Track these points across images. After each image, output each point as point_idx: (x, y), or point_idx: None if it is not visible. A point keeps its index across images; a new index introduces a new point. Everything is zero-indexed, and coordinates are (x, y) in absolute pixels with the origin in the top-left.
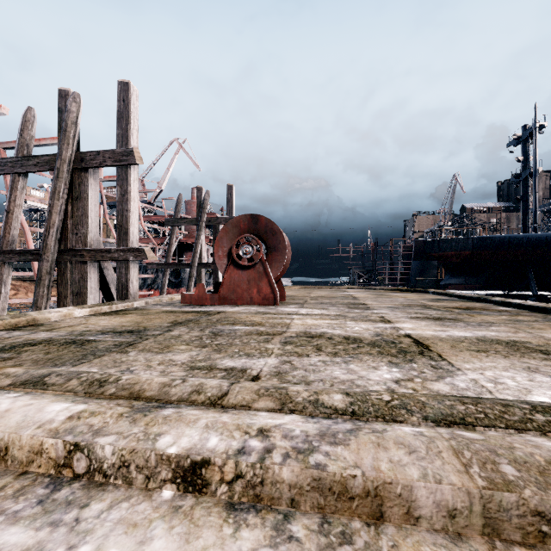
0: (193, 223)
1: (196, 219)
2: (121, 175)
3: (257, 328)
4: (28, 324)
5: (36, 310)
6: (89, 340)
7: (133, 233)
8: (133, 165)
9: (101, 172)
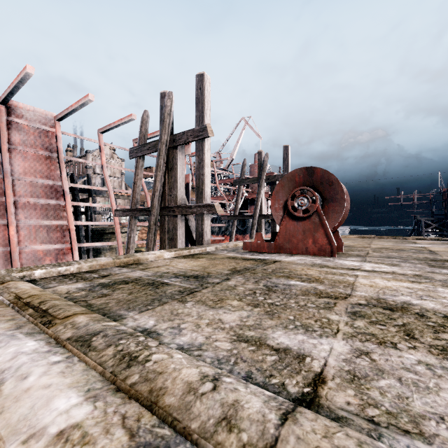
0: (254, 182)
1: (257, 178)
2: (198, 147)
3: (315, 285)
4: (134, 262)
5: (148, 250)
6: (163, 283)
7: (206, 192)
8: (207, 138)
9: (189, 150)
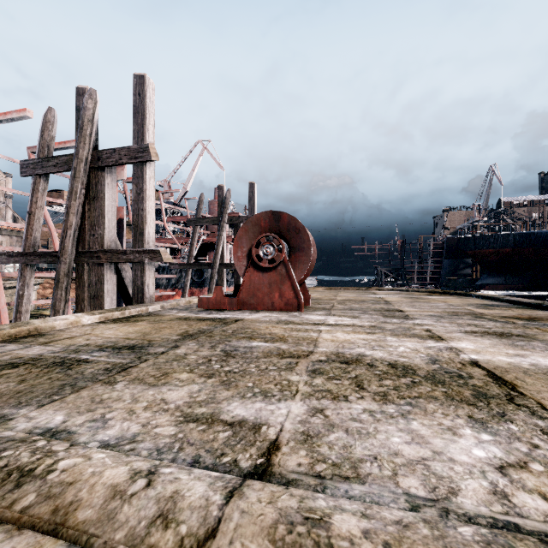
0: (214, 222)
1: (218, 218)
2: (137, 172)
3: (278, 345)
4: (30, 333)
5: (54, 313)
6: (80, 360)
7: (148, 234)
8: (149, 162)
9: (124, 173)
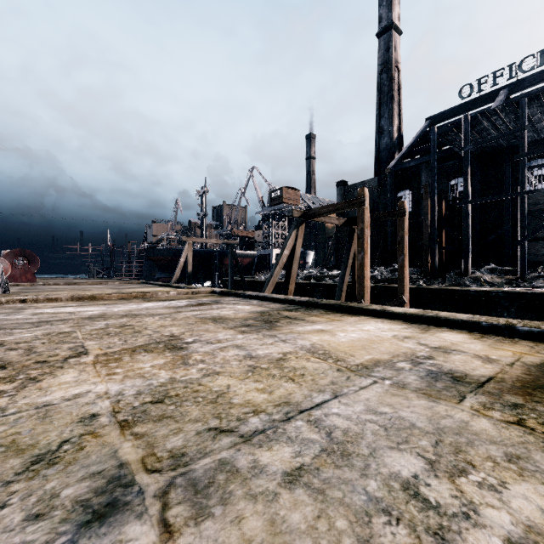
0: None
1: None
2: None
3: None
4: None
5: None
6: None
7: None
8: None
9: None
